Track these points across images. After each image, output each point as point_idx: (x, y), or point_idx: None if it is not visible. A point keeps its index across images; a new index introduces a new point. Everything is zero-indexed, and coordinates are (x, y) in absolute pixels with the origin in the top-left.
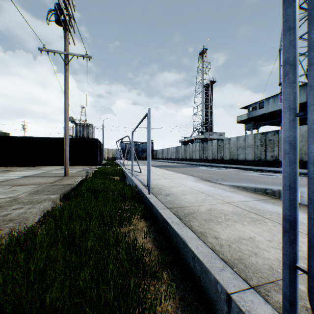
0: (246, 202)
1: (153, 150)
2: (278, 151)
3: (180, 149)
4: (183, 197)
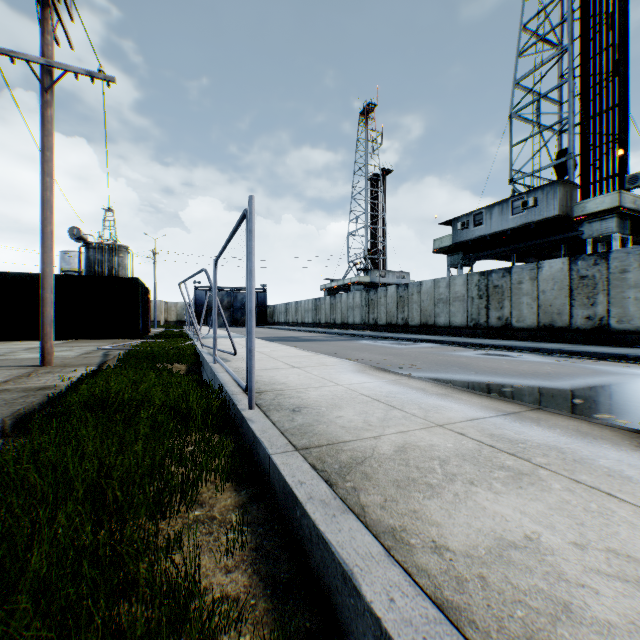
0: (480, 423)
1: (266, 305)
2: (512, 308)
3: (322, 305)
4: (334, 416)
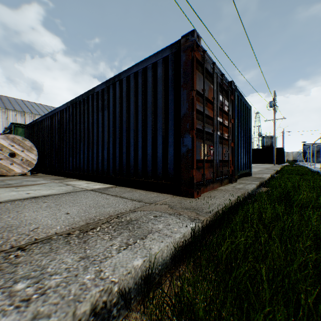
0: None
1: None
2: None
3: None
4: None
